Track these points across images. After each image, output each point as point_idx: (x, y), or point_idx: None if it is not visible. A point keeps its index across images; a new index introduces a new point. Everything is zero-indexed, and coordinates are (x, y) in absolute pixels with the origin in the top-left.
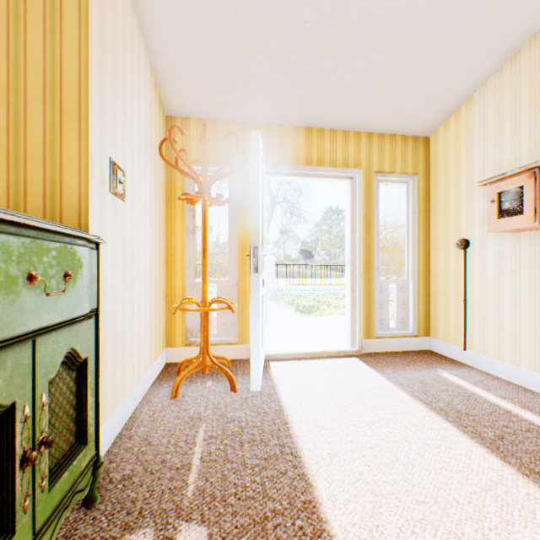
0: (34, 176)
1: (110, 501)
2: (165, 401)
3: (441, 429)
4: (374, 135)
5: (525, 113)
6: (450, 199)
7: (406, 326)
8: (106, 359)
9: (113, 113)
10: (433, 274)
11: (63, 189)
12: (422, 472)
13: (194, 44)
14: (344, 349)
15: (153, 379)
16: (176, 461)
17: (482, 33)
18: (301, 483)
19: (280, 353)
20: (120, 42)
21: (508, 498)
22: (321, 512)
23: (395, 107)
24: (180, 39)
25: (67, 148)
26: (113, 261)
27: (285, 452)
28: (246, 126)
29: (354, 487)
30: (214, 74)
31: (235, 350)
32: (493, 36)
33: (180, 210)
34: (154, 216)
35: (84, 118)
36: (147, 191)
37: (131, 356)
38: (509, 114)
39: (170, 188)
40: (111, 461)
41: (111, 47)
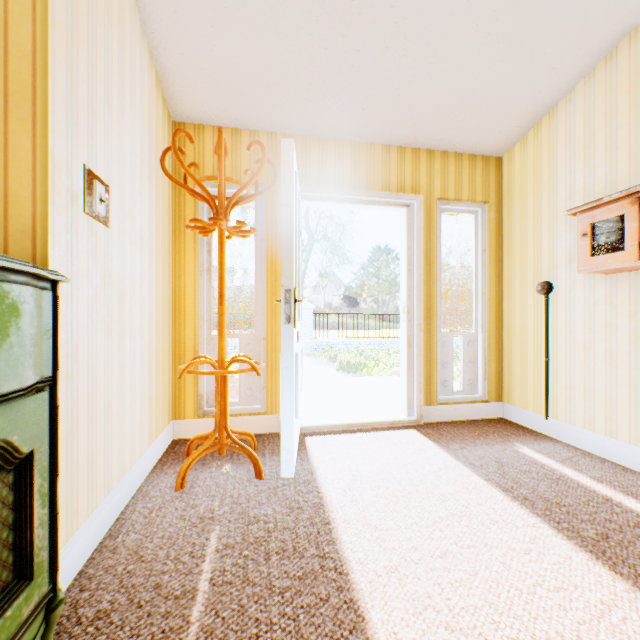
0: None
1: None
2: (168, 494)
3: (529, 526)
4: (435, 153)
5: (623, 125)
6: (528, 233)
7: (474, 389)
8: (78, 445)
9: (90, 104)
10: (507, 325)
11: (9, 204)
12: (511, 593)
13: (207, 24)
14: (399, 419)
15: (153, 463)
16: (176, 585)
17: (572, 23)
18: (349, 614)
19: (320, 425)
20: (101, 9)
21: (628, 629)
22: None
23: (462, 118)
24: (189, 16)
25: (16, 145)
26: (90, 308)
27: (327, 567)
28: (277, 137)
29: (422, 619)
30: (235, 67)
31: (263, 422)
32: (585, 28)
33: (191, 243)
34: (156, 250)
35: (41, 104)
36: (144, 217)
37: (119, 436)
38: (603, 127)
39: (179, 215)
40: (83, 588)
41: (87, 12)
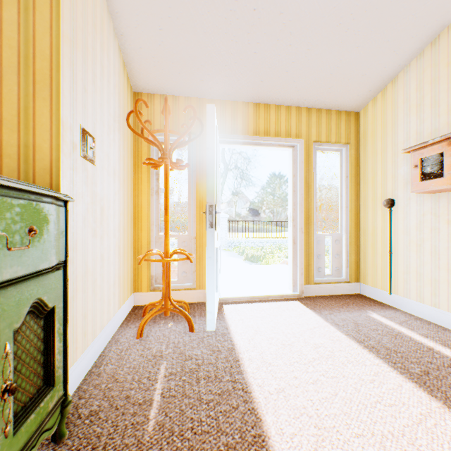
0: (9, 140)
1: (77, 436)
2: (131, 340)
3: (374, 365)
4: (312, 110)
5: (443, 90)
6: (377, 165)
7: (340, 274)
8: (77, 305)
9: (83, 85)
10: (363, 229)
11: (36, 152)
12: (359, 406)
13: (157, 28)
14: (287, 293)
15: (121, 320)
16: (139, 396)
17: (407, 20)
18: (251, 417)
19: (232, 297)
20: (90, 23)
21: (437, 430)
22: (269, 446)
23: (331, 85)
24: (145, 23)
25: (40, 115)
26: (83, 218)
27: (237, 388)
28: (203, 101)
29: (299, 421)
30: (175, 55)
31: (194, 295)
32: (416, 23)
33: (145, 174)
34: (123, 178)
35: (55, 88)
36: (116, 157)
37: (100, 301)
38: (429, 91)
39: (137, 155)
40: (81, 397)
41: (82, 27)
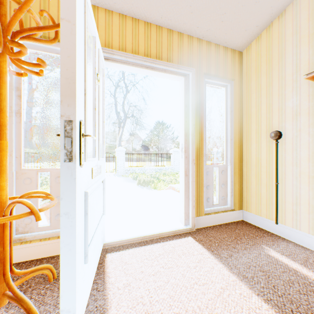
0: None
1: None
2: None
3: None
4: (203, 41)
5: None
6: (262, 99)
7: (225, 202)
8: None
9: None
10: (246, 160)
11: None
12: None
13: None
14: (180, 228)
15: None
16: None
17: None
18: None
19: (120, 240)
20: None
21: None
22: None
23: (225, 11)
24: None
25: None
26: None
27: None
28: None
29: None
30: None
31: None
32: None
33: None
34: None
35: None
36: None
37: None
38: None
39: None
40: None
41: None
